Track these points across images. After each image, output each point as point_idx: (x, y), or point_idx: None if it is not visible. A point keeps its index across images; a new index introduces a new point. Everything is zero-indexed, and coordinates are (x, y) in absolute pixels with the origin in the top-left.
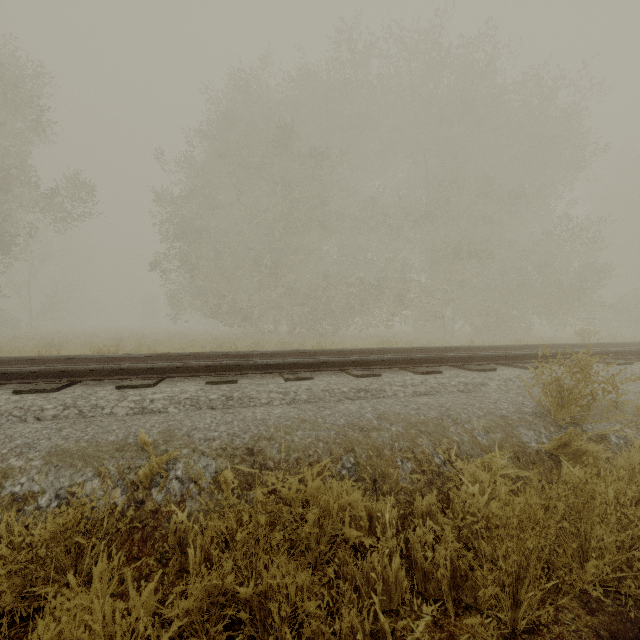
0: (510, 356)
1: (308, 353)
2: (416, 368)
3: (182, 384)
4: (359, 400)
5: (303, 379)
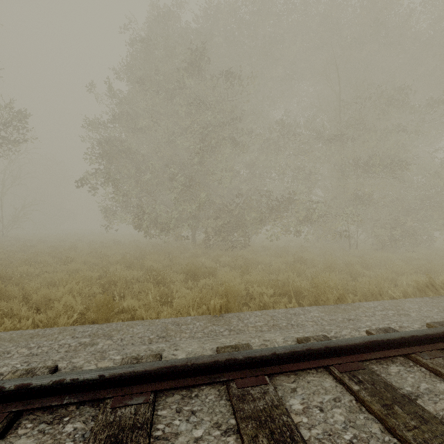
0: None
1: (199, 367)
2: None
3: None
4: None
5: None
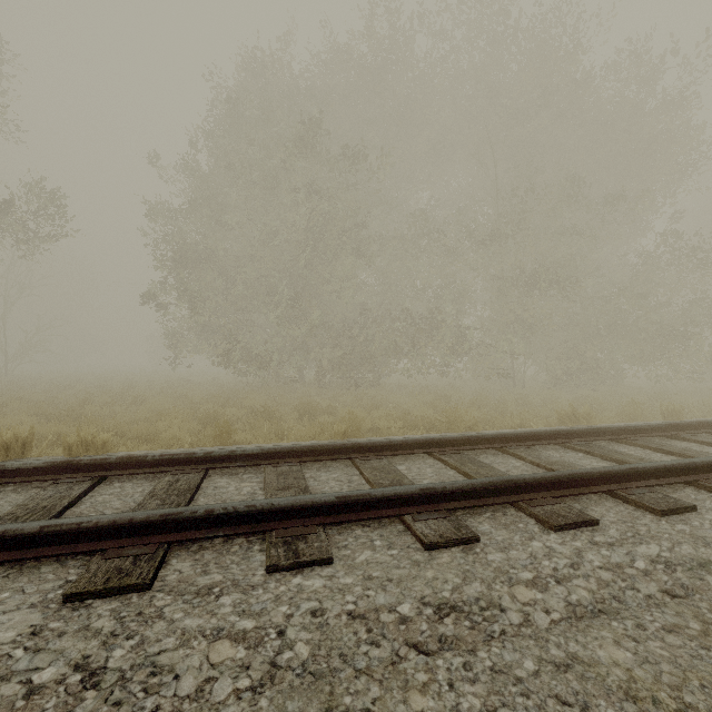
0: (695, 466)
1: (332, 449)
2: (539, 505)
3: (12, 594)
4: (444, 654)
5: (308, 564)
